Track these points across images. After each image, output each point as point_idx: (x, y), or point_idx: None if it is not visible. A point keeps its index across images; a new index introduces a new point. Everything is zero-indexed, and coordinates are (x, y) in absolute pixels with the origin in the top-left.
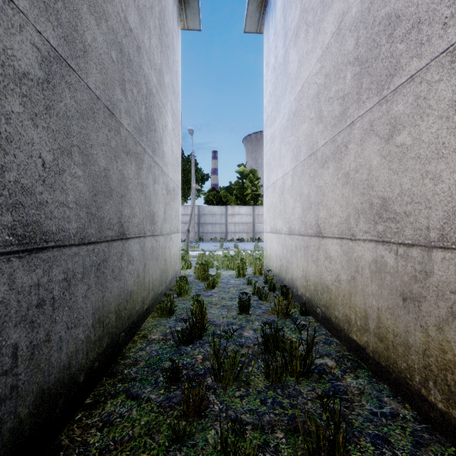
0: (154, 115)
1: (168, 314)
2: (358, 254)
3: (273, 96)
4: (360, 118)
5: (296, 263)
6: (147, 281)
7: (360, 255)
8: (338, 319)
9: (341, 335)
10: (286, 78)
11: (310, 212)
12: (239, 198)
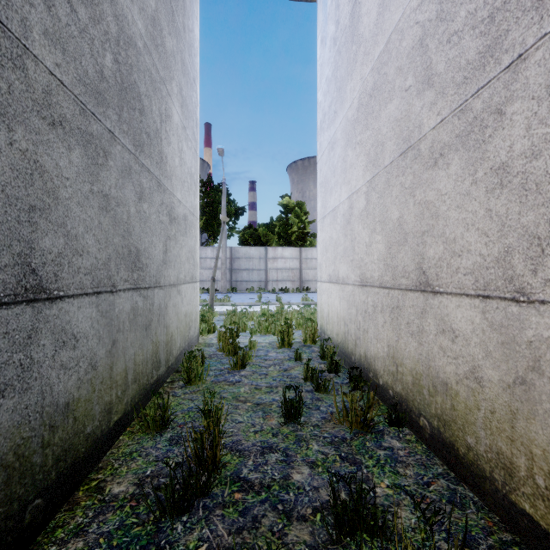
0: (141, 86)
1: (159, 427)
2: (540, 332)
3: (333, 81)
4: (548, 38)
5: (374, 333)
6: (121, 369)
7: (546, 336)
8: (474, 453)
9: (484, 487)
10: (356, 43)
11: (404, 249)
12: (282, 237)
